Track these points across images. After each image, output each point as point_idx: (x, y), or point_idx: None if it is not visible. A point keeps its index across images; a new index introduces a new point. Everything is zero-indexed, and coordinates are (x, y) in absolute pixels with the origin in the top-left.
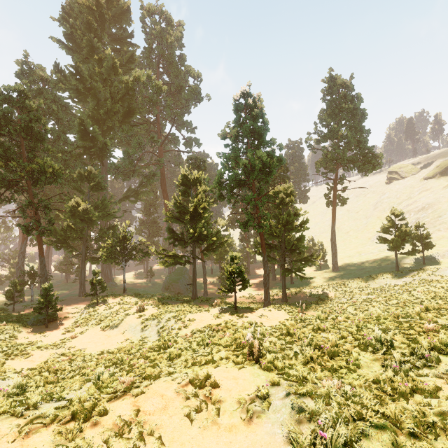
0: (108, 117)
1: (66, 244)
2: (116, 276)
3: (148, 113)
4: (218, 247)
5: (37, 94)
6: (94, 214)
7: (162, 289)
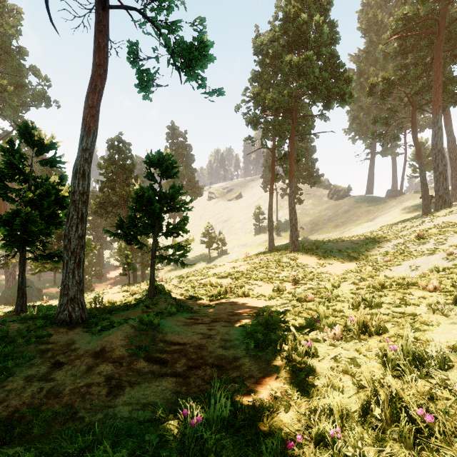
0: None
1: None
2: None
3: None
4: (89, 253)
5: None
6: None
7: None
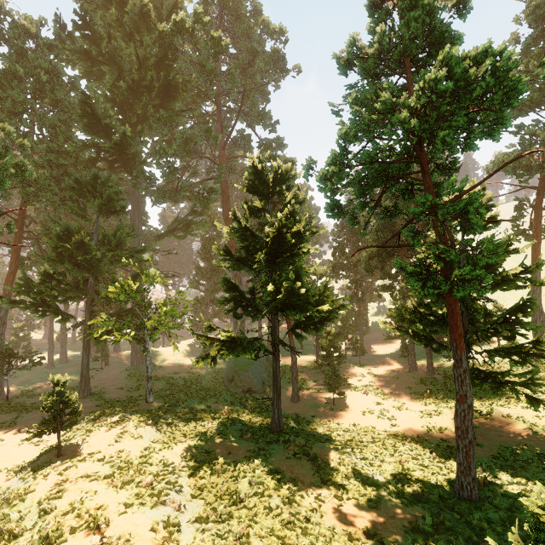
0: (136, 97)
1: (52, 308)
2: (163, 348)
3: (205, 104)
4: (324, 320)
5: (18, 57)
6: (93, 254)
7: (223, 377)
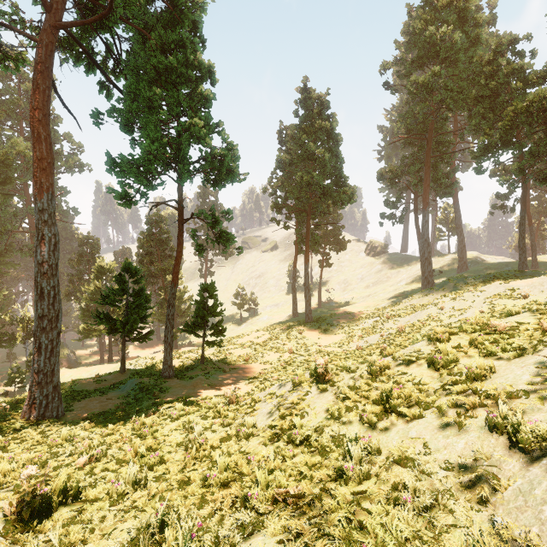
0: None
1: None
2: None
3: None
4: None
5: None
6: None
7: None
